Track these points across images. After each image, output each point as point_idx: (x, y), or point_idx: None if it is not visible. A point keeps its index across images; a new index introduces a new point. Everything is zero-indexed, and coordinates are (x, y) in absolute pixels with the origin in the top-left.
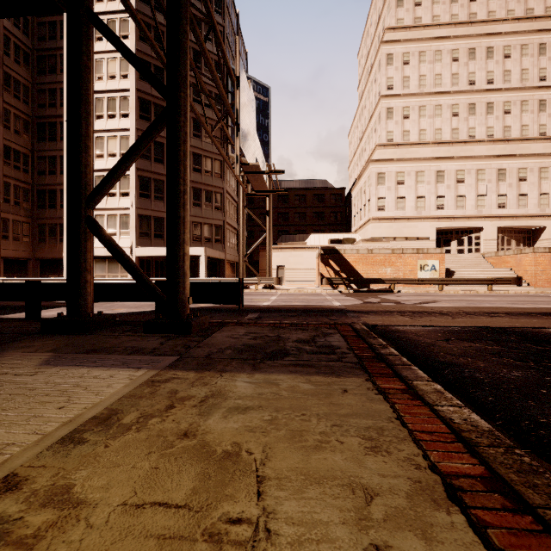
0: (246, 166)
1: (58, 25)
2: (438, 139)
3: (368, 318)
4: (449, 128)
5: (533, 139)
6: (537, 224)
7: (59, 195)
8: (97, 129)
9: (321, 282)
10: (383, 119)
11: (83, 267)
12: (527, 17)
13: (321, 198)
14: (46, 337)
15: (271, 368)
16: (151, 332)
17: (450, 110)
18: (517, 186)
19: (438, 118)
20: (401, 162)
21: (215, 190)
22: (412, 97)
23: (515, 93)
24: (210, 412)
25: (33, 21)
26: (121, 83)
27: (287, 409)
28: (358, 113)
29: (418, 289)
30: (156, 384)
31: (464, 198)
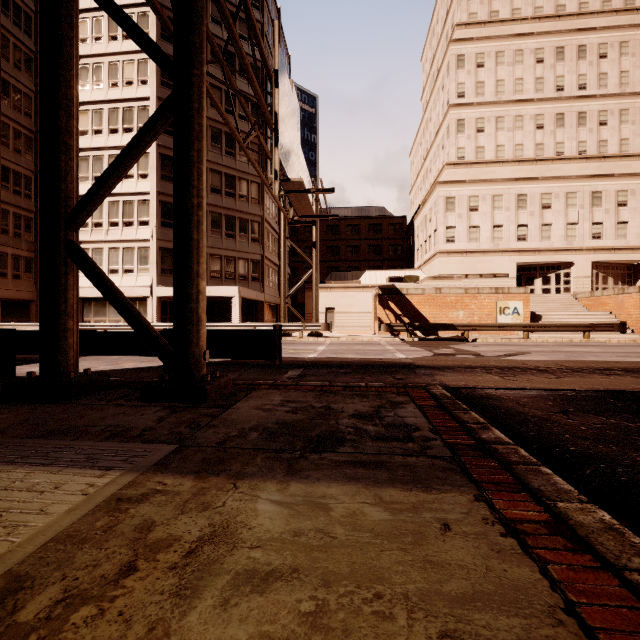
0: (287, 183)
1: None
2: (519, 157)
3: (446, 377)
4: (533, 143)
5: (634, 155)
6: (639, 258)
7: None
8: (111, 146)
9: (379, 329)
10: (453, 133)
11: (61, 310)
12: (627, 9)
13: (378, 228)
14: (2, 407)
15: (317, 471)
16: (151, 400)
17: (534, 122)
18: (616, 212)
19: (519, 131)
20: (475, 184)
21: (252, 219)
22: (488, 106)
23: (612, 100)
24: (198, 587)
25: (36, 19)
26: (139, 90)
27: (347, 578)
28: (422, 127)
29: (498, 337)
30: (122, 506)
31: (551, 227)
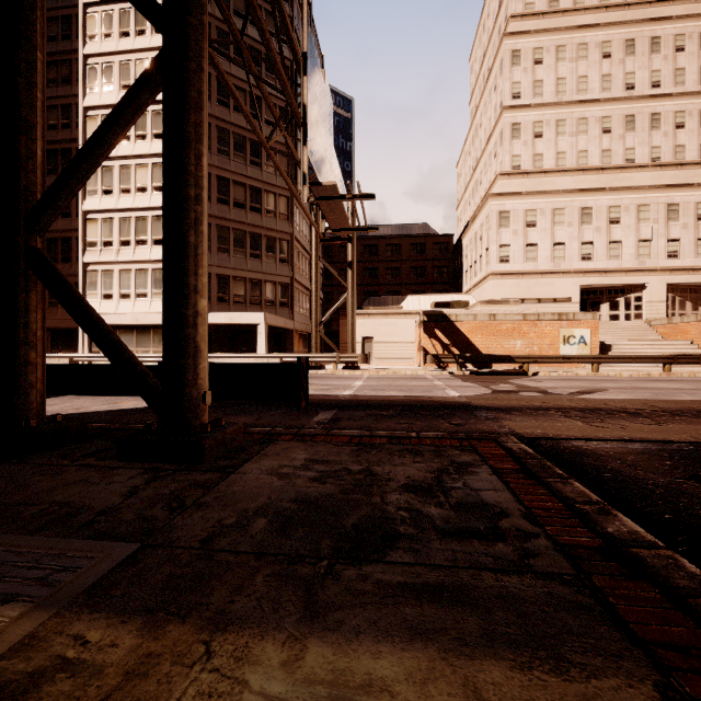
0: (317, 188)
1: (73, 20)
2: (583, 165)
3: (515, 423)
4: (598, 150)
5: None
6: None
7: (75, 244)
8: (122, 155)
9: (425, 361)
10: (507, 138)
11: (19, 337)
12: None
13: (421, 248)
14: None
15: (355, 609)
16: (130, 459)
17: (600, 125)
18: (695, 227)
19: (583, 136)
20: (532, 196)
21: (280, 237)
22: (547, 108)
23: (691, 99)
24: None
25: None
26: None
27: None
28: (471, 134)
29: (562, 370)
30: None
31: (620, 244)
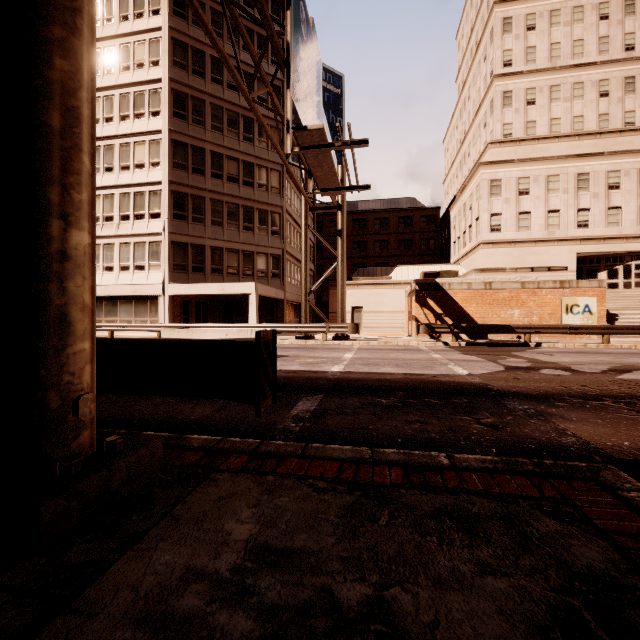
0: (302, 133)
1: None
2: (578, 131)
3: (576, 425)
4: (595, 114)
5: None
6: None
7: None
8: (122, 133)
9: (417, 331)
10: (497, 107)
11: None
12: None
13: (408, 221)
14: None
15: None
16: None
17: (596, 89)
18: None
19: (578, 101)
20: (525, 163)
21: (272, 210)
22: (540, 74)
23: None
24: None
25: None
26: (151, 72)
27: None
28: (458, 108)
29: (566, 341)
30: None
31: (619, 210)
